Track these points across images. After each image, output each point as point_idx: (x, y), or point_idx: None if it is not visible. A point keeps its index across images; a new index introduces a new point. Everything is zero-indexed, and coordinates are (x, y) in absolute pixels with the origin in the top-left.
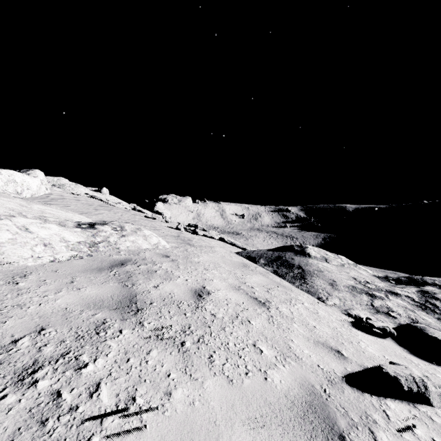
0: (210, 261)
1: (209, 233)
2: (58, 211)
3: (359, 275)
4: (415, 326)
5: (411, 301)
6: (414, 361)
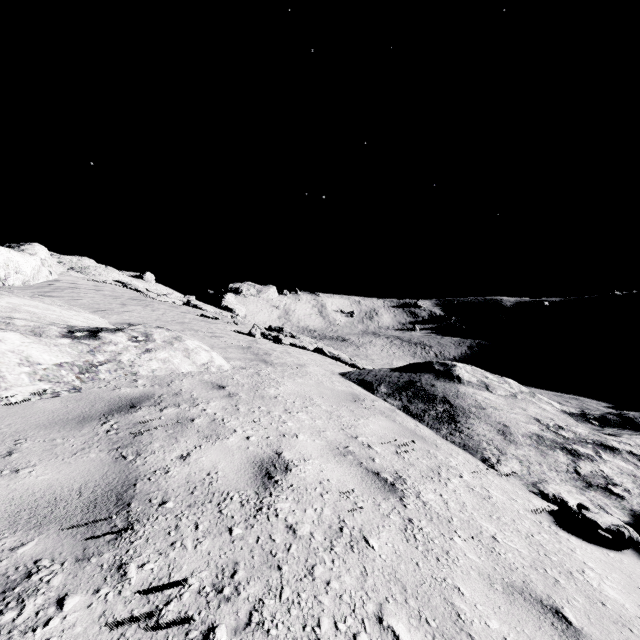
0: (296, 393)
1: (300, 342)
2: (50, 307)
3: (542, 412)
4: None
5: (639, 462)
6: None
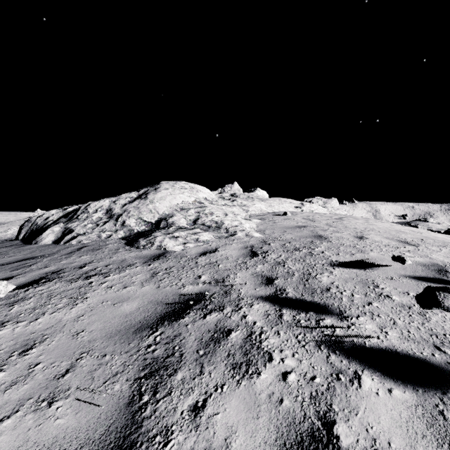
0: None
1: None
2: None
3: None
4: None
5: None
6: None
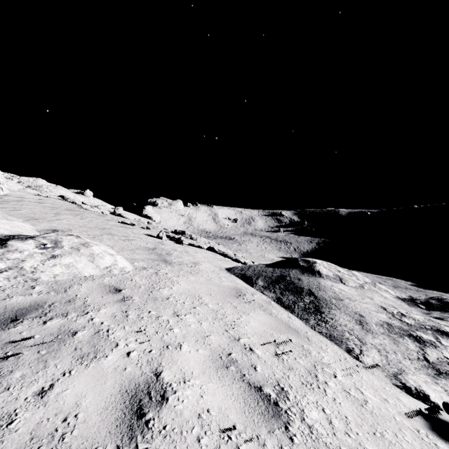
0: (187, 292)
1: (197, 242)
2: None
3: (385, 300)
4: None
5: None
6: None
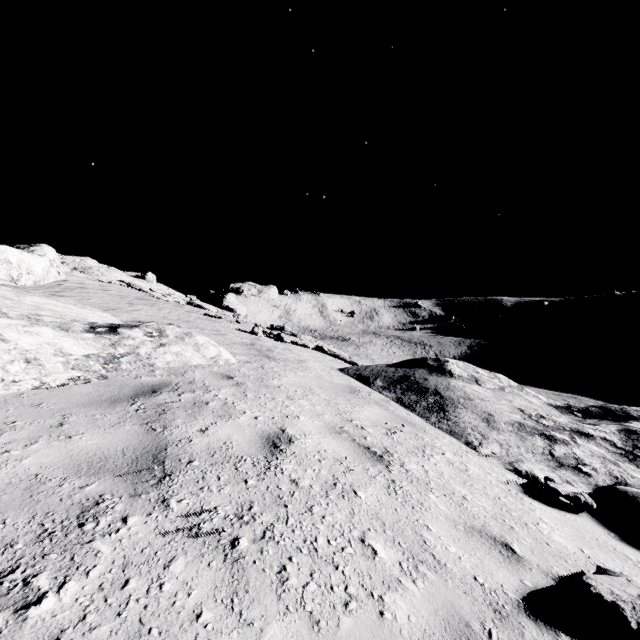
0: (298, 384)
1: (301, 340)
2: (67, 306)
3: (527, 404)
4: (623, 491)
5: (610, 447)
6: (630, 556)
